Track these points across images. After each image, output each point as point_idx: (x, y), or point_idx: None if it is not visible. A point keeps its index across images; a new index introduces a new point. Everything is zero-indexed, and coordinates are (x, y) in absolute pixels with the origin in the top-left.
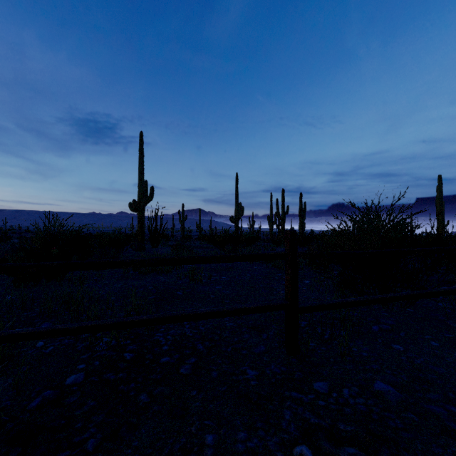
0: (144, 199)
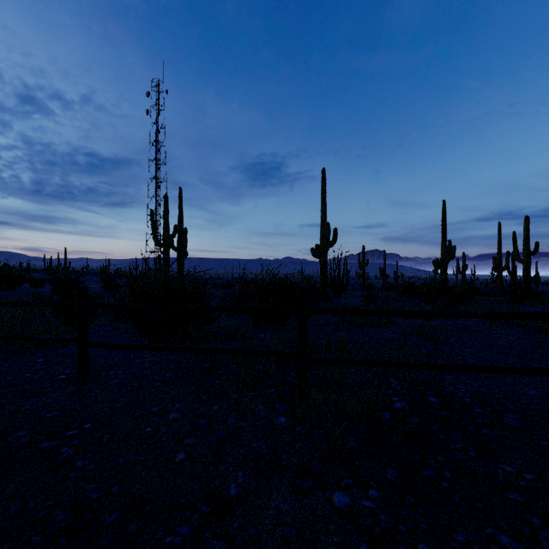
0: (327, 243)
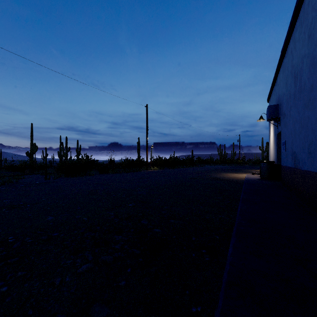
0: None
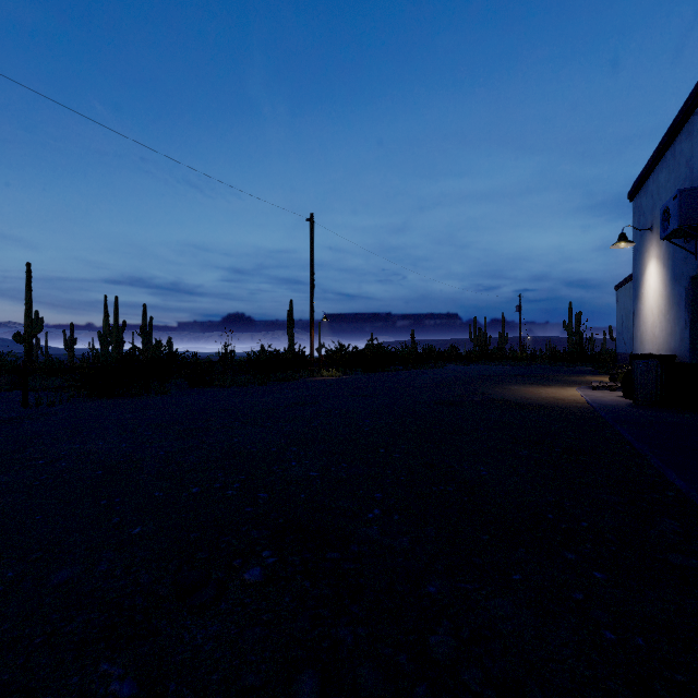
0: None
